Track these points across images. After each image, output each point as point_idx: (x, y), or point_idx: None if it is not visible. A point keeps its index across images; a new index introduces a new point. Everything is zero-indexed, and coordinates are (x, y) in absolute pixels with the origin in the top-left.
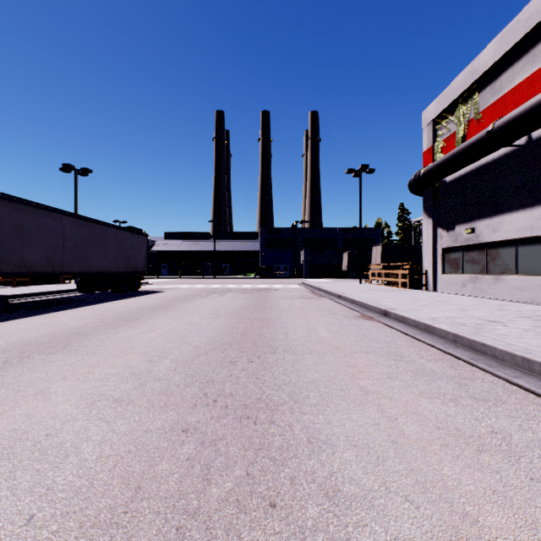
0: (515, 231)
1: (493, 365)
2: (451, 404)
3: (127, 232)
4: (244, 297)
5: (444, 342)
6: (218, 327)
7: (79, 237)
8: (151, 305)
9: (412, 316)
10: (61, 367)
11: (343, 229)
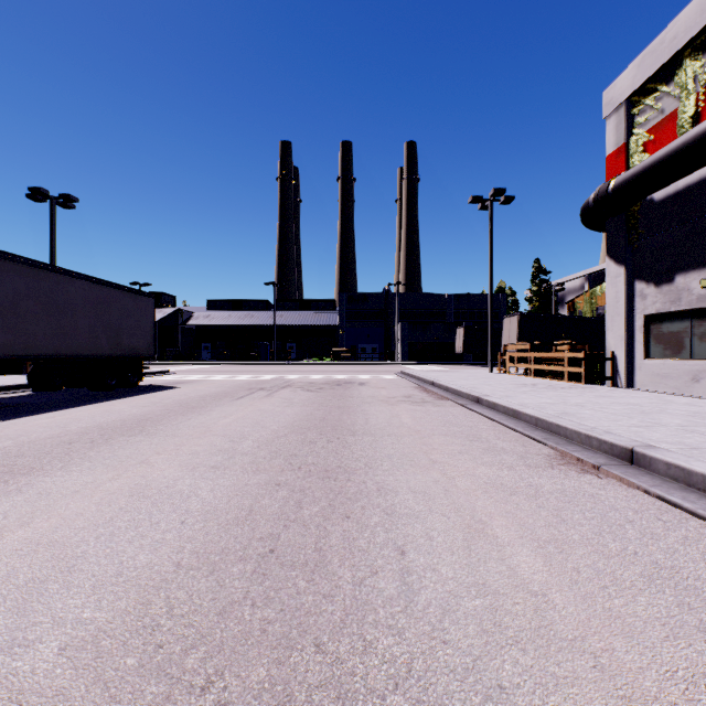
0: None
1: None
2: None
3: (114, 289)
4: (307, 399)
5: None
6: (203, 513)
7: (6, 293)
8: (120, 421)
9: None
10: None
11: (454, 295)
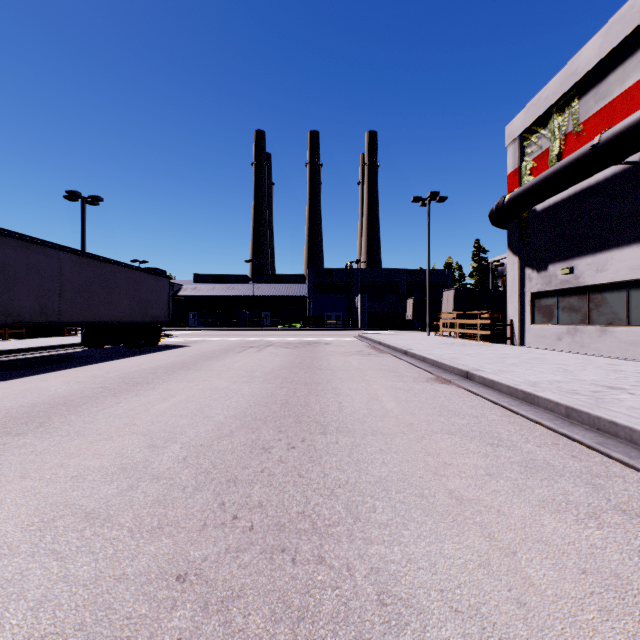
0: (626, 270)
1: (633, 455)
2: (592, 523)
3: (143, 272)
4: (287, 353)
5: (553, 418)
6: (251, 394)
7: (82, 279)
8: (170, 364)
9: (505, 380)
10: (25, 456)
11: (407, 271)
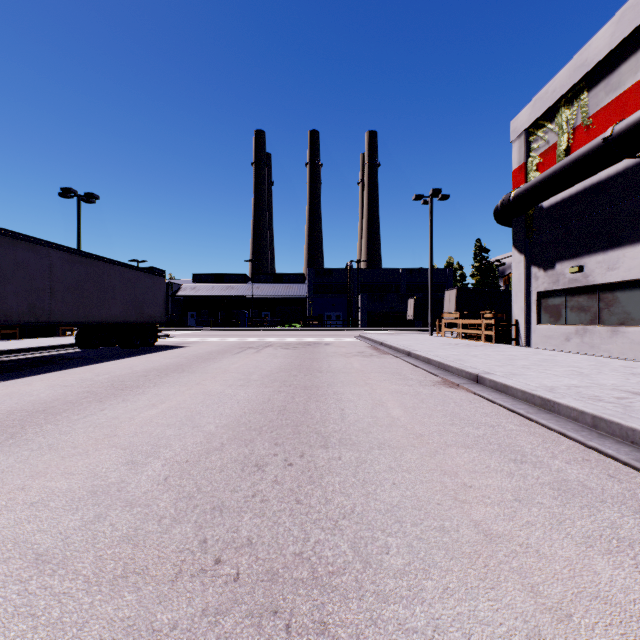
0: (639, 268)
1: None
2: None
3: (139, 271)
4: (287, 354)
5: (578, 428)
6: (246, 400)
7: (74, 278)
8: (164, 366)
9: (519, 385)
10: None
11: (408, 270)
